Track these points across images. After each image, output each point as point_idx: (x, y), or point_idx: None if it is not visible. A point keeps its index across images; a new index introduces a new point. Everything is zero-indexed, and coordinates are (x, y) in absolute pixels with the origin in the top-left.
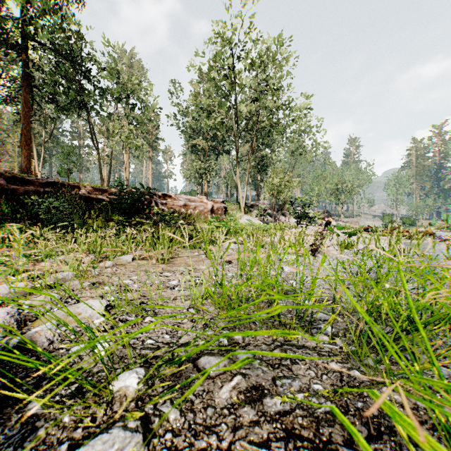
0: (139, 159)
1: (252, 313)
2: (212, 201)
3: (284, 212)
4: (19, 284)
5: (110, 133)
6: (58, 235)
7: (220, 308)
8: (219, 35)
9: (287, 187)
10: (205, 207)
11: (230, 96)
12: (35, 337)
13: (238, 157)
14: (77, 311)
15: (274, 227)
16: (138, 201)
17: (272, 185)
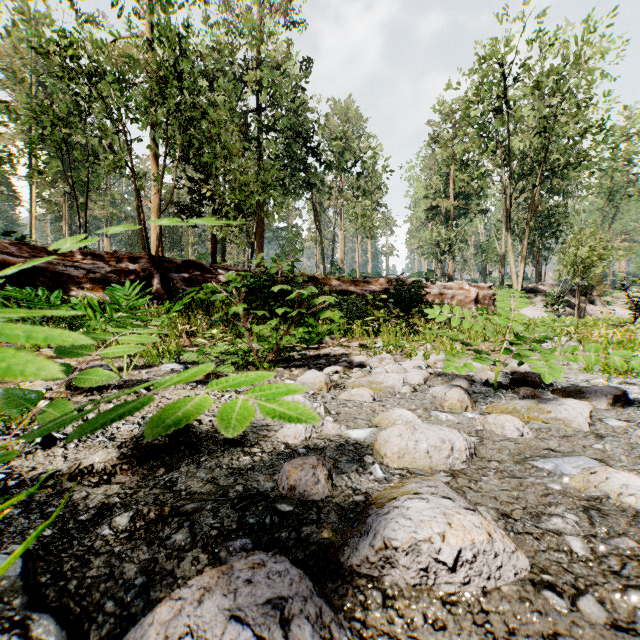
0: (373, 239)
1: (637, 376)
2: (475, 286)
3: (592, 298)
4: (440, 355)
5: (324, 208)
6: (365, 328)
7: (608, 373)
8: (485, 58)
9: (603, 257)
10: (466, 296)
11: (497, 133)
12: (518, 371)
13: (504, 217)
14: (515, 366)
15: (592, 322)
16: (421, 295)
17: (573, 257)
